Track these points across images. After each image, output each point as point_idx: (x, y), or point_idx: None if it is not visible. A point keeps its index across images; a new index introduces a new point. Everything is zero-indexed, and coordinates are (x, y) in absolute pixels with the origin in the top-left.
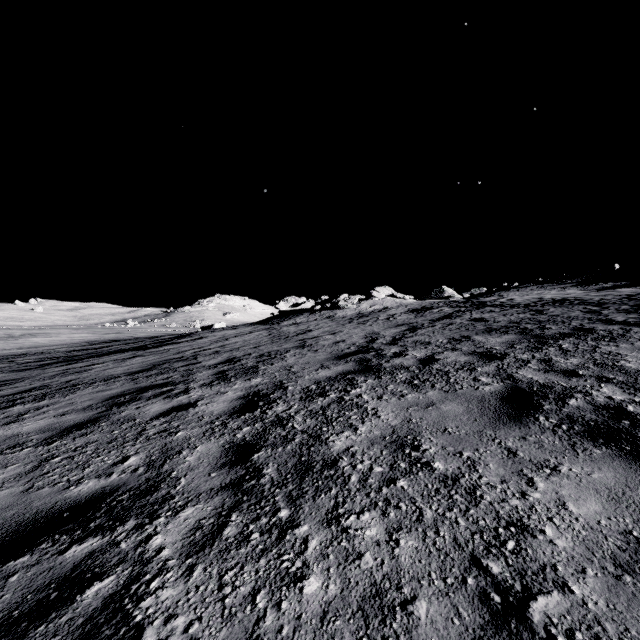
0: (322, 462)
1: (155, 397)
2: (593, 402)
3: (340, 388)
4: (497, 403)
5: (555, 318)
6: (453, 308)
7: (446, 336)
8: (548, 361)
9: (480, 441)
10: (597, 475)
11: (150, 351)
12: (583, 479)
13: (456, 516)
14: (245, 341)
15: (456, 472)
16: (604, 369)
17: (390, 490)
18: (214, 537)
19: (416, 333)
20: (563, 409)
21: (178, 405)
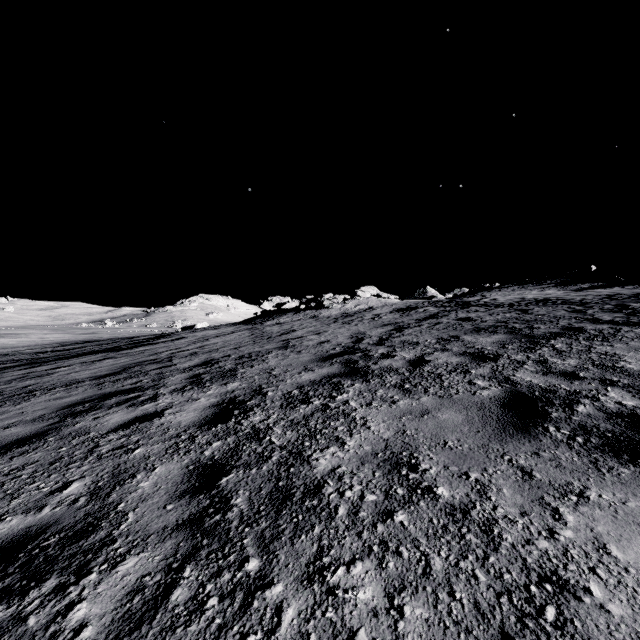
0: (303, 488)
1: (118, 405)
2: (604, 409)
3: (325, 393)
4: (499, 410)
5: (542, 317)
6: (438, 308)
7: (434, 336)
8: (544, 362)
9: (487, 458)
10: (634, 503)
11: (123, 352)
12: (619, 509)
13: (473, 567)
14: (225, 342)
15: (465, 501)
16: (605, 371)
17: (387, 528)
18: (157, 605)
19: (403, 333)
20: (573, 417)
21: (142, 415)
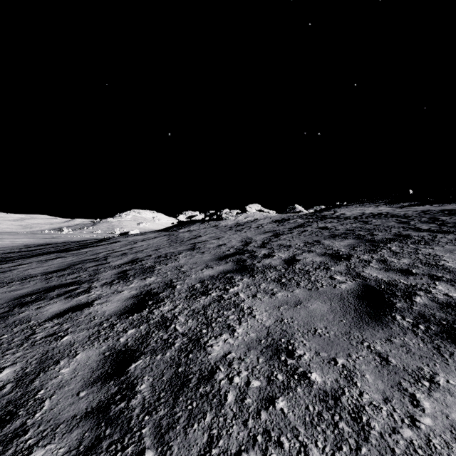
0: (199, 374)
1: (58, 296)
2: (436, 300)
3: (220, 286)
4: (355, 301)
5: (378, 227)
6: (304, 219)
7: (302, 240)
8: (385, 261)
9: (350, 344)
10: None
11: (71, 253)
12: None
13: None
14: (149, 244)
15: (335, 387)
16: (431, 268)
17: (269, 415)
18: None
19: (279, 238)
20: (413, 307)
21: (76, 305)
